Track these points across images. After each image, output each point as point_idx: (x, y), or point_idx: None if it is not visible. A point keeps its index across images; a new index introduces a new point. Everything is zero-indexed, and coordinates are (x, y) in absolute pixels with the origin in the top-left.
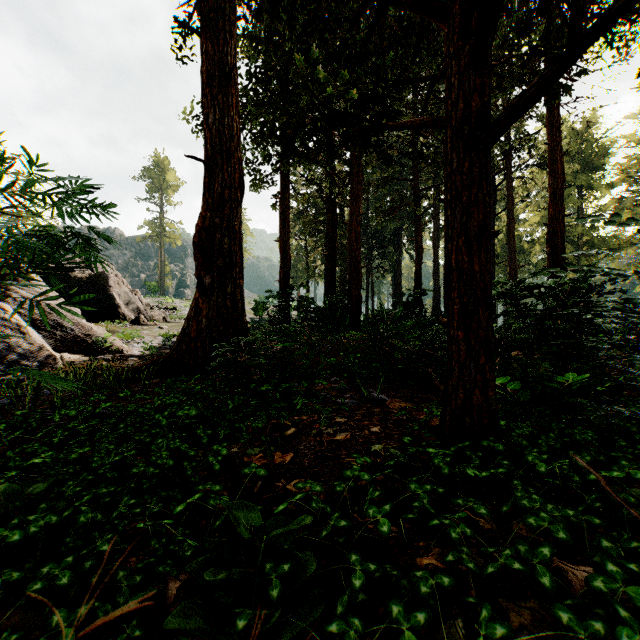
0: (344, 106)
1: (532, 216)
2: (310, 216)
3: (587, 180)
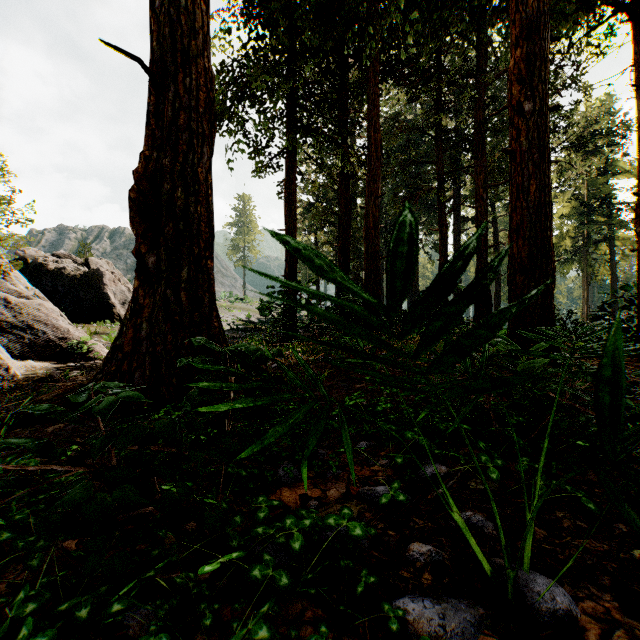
0: (359, 76)
1: (560, 208)
2: (320, 207)
3: (624, 167)
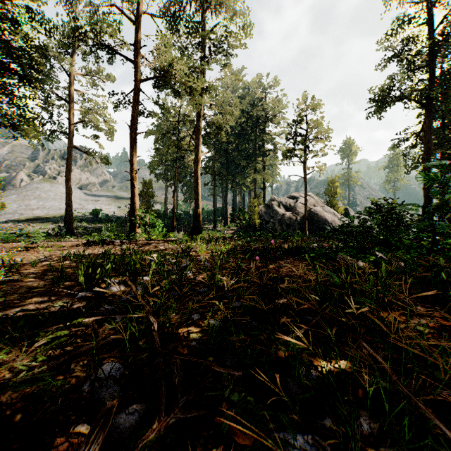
0: None
1: None
2: None
3: None
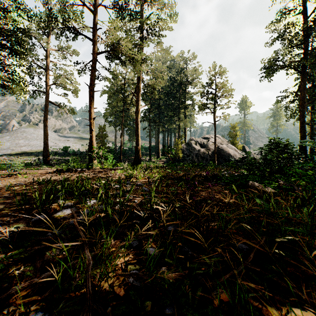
0: None
1: None
2: None
3: None
